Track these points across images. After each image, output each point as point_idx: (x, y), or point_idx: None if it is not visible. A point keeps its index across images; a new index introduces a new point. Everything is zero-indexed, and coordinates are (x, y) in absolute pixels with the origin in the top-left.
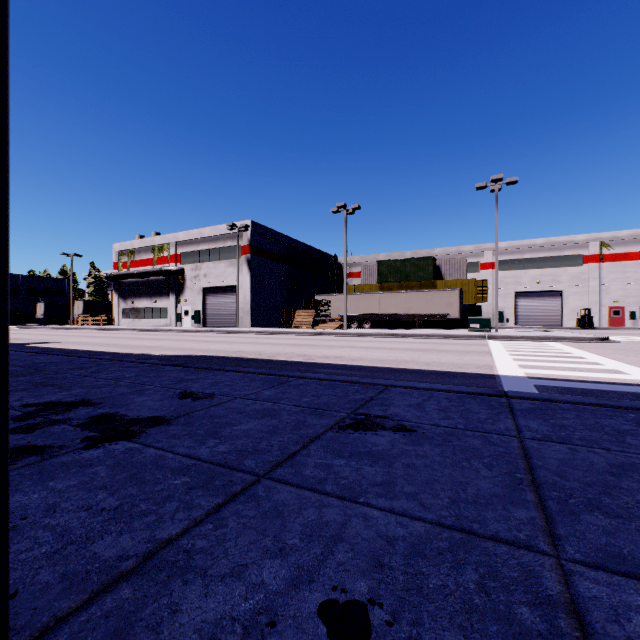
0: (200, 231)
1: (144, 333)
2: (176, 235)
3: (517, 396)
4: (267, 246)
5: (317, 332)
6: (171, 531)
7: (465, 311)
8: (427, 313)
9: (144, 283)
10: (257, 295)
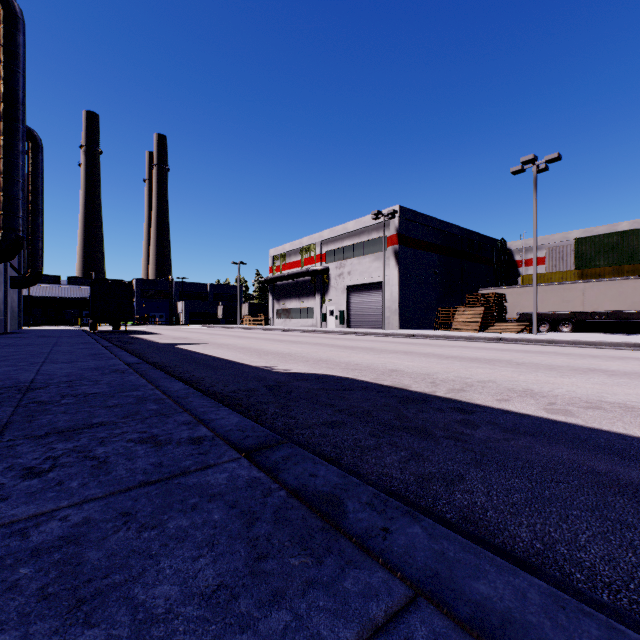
0: (344, 226)
1: (289, 334)
2: (321, 234)
3: None
4: (417, 234)
5: (494, 337)
6: None
7: None
8: None
9: (293, 284)
10: (405, 291)
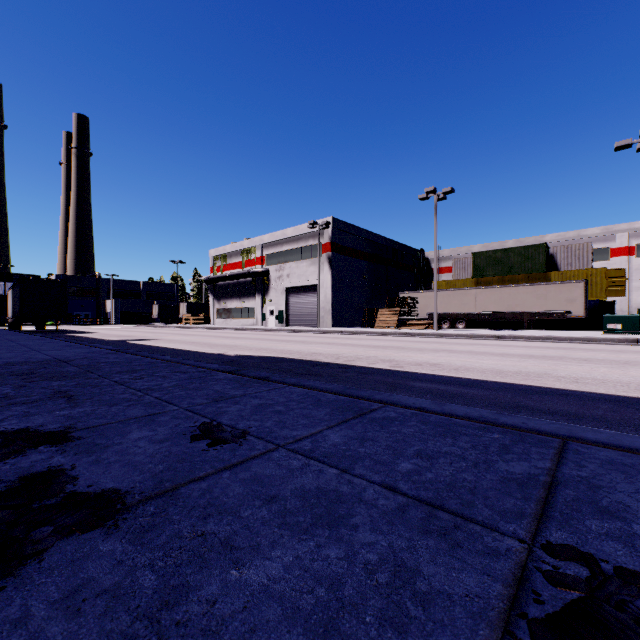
0: (283, 232)
1: (231, 332)
2: (262, 238)
3: None
4: (348, 243)
5: (403, 332)
6: None
7: (591, 308)
8: (539, 311)
9: (234, 285)
10: (338, 294)
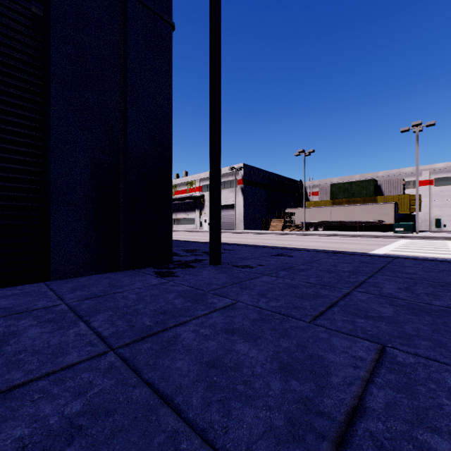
0: None
1: (185, 232)
2: (199, 175)
3: (343, 253)
4: (253, 178)
5: (284, 233)
6: (234, 261)
7: (400, 218)
8: (365, 220)
9: (182, 204)
10: (247, 210)
